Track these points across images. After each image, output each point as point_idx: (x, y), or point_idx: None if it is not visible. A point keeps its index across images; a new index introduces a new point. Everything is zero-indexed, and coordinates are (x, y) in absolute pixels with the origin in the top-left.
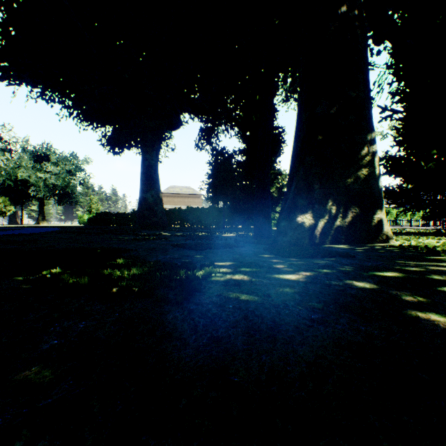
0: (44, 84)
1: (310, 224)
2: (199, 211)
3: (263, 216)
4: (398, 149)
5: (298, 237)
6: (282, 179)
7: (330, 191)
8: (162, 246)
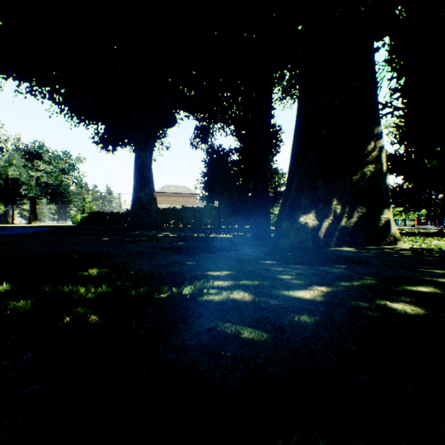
0: (30, 77)
1: (314, 225)
2: (194, 210)
3: (261, 216)
4: (399, 147)
5: (301, 240)
6: (279, 178)
7: (335, 189)
8: (151, 249)
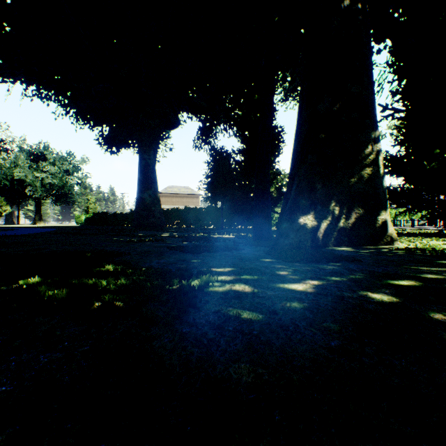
0: (38, 81)
1: (312, 226)
2: (197, 211)
3: (262, 217)
4: (400, 148)
5: (300, 240)
6: (281, 179)
7: (333, 192)
8: (158, 248)
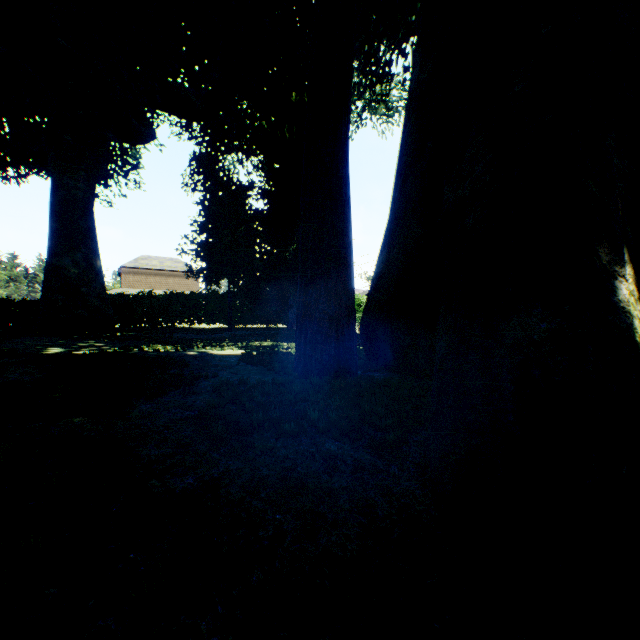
0: None
1: None
2: (188, 298)
3: (329, 294)
4: None
5: None
6: None
7: None
8: None
